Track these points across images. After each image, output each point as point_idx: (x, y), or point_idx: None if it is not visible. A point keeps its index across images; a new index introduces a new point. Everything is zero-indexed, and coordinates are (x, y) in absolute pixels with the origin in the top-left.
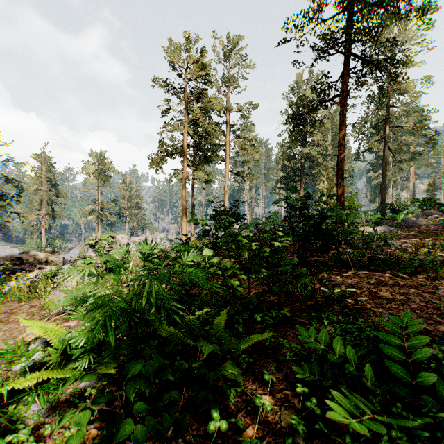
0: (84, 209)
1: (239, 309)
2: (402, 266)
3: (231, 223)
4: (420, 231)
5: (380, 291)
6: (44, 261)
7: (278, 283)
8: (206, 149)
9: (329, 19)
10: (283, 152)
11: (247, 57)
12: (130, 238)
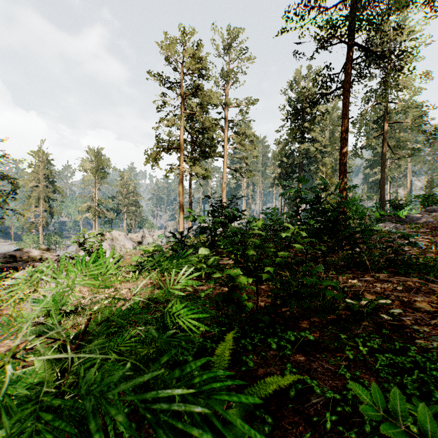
0: (81, 206)
1: (246, 328)
2: (428, 268)
3: (230, 219)
4: (428, 228)
5: (414, 301)
6: (38, 258)
7: (295, 295)
8: (203, 144)
9: (331, 8)
10: (281, 149)
11: (245, 53)
12: (126, 235)
